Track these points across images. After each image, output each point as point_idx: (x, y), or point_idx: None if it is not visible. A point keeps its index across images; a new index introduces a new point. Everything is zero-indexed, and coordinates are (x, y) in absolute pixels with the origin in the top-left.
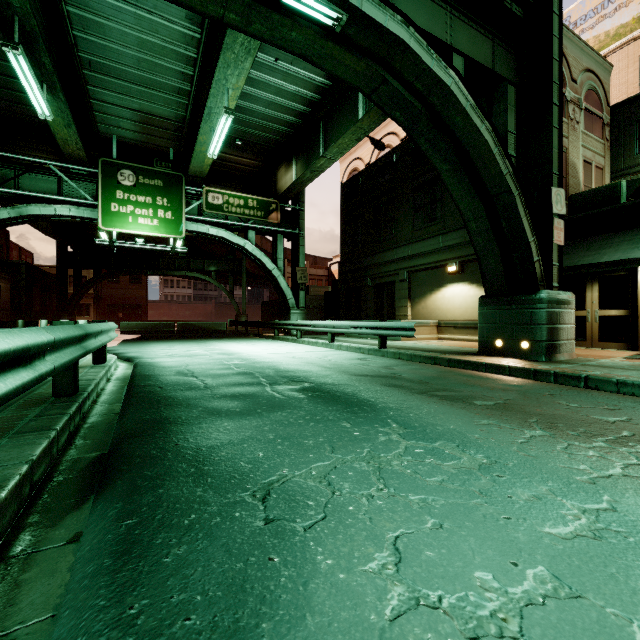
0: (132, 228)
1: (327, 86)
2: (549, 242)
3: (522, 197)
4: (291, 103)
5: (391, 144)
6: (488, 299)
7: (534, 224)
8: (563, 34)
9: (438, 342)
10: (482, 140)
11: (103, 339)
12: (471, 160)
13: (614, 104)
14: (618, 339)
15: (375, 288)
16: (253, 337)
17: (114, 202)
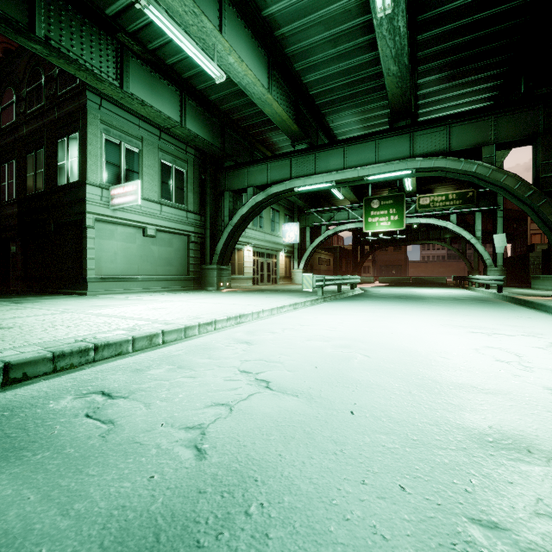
0: (377, 229)
1: None
2: None
3: (551, 202)
4: None
5: None
6: None
7: None
8: None
9: None
10: (504, 184)
11: (351, 281)
12: (508, 190)
13: None
14: None
15: None
16: (454, 287)
17: (369, 217)
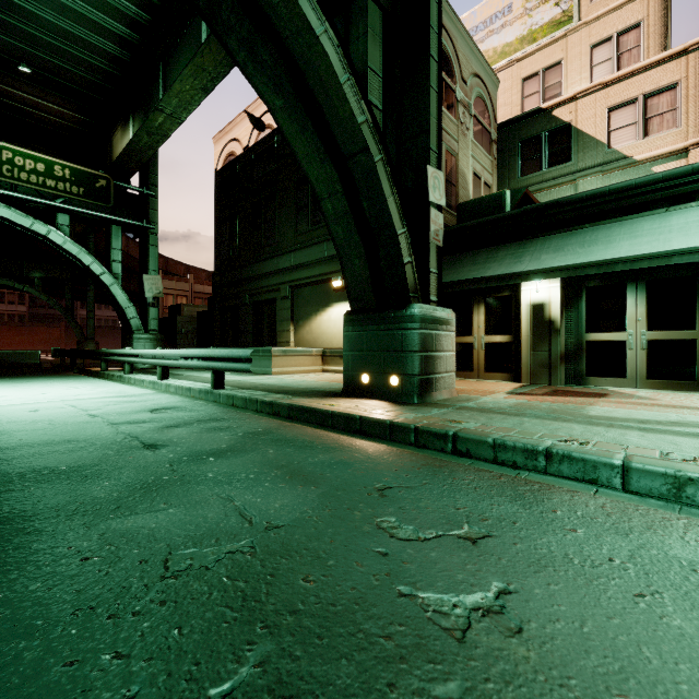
0: None
1: (157, 0)
2: (425, 240)
3: (388, 166)
4: (103, 16)
5: (272, 124)
6: (353, 316)
7: (404, 209)
8: (453, 22)
9: (317, 376)
10: (320, 50)
11: None
12: (311, 90)
13: (501, 122)
14: (503, 369)
15: (255, 307)
16: (66, 373)
17: None
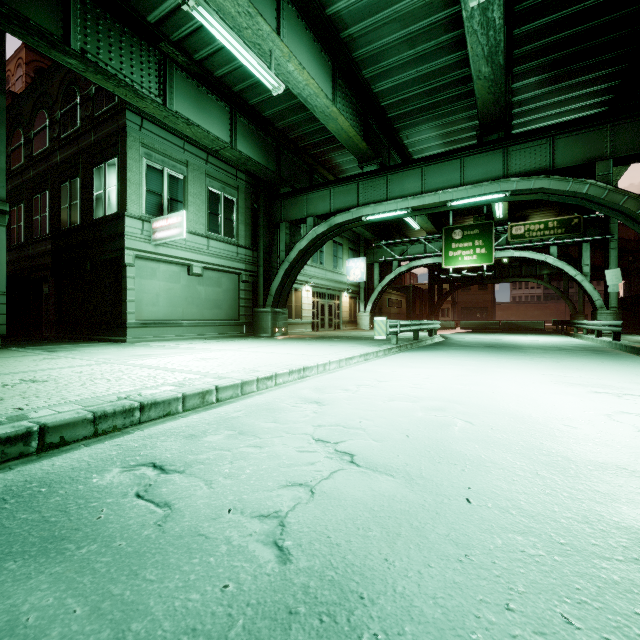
0: (460, 264)
1: None
2: None
3: None
4: None
5: None
6: None
7: None
8: None
9: None
10: (624, 207)
11: (429, 326)
12: (628, 215)
13: None
14: None
15: None
16: (555, 334)
17: (450, 251)
